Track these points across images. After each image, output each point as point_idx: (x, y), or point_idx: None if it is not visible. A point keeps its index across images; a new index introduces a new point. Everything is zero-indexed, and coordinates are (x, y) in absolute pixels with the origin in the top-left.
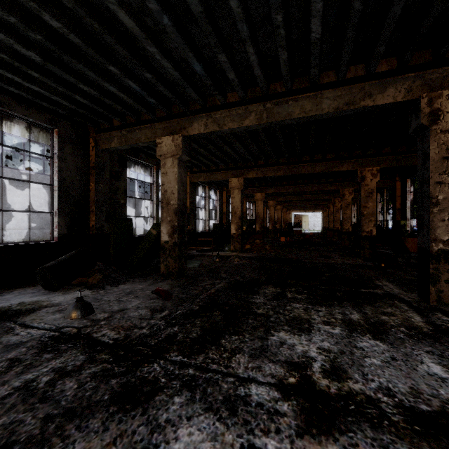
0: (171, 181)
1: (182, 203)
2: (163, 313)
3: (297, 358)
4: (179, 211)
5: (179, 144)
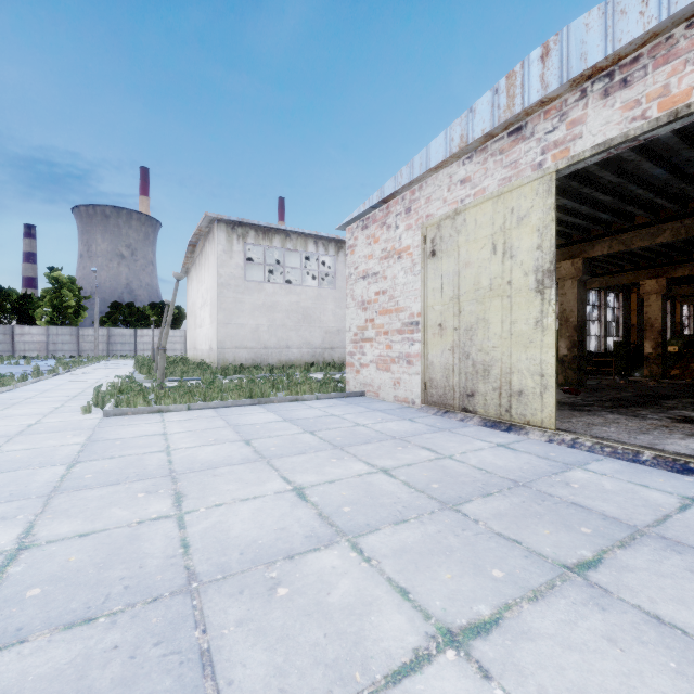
0: (570, 301)
1: (581, 320)
2: (577, 399)
3: (688, 416)
4: (578, 327)
5: (579, 267)
